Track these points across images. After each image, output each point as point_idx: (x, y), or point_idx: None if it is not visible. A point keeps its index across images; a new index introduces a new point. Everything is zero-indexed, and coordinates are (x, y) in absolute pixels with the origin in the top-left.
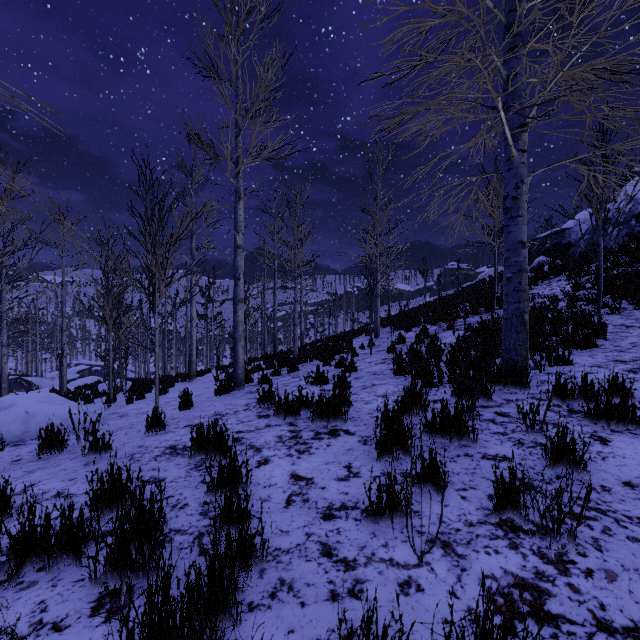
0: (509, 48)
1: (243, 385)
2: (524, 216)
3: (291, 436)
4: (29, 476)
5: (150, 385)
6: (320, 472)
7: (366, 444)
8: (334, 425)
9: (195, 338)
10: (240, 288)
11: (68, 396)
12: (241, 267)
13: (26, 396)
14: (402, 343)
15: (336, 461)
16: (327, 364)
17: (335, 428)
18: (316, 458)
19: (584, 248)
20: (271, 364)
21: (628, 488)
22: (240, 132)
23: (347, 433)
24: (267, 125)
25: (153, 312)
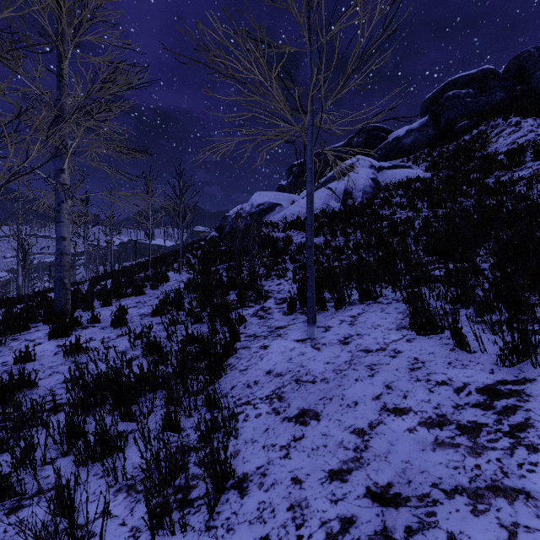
0: (55, 121)
1: None
2: (65, 222)
3: None
4: None
5: None
6: None
7: None
8: None
9: None
10: None
11: None
12: None
13: None
14: None
15: None
16: None
17: None
18: None
19: (228, 230)
20: None
21: (0, 364)
22: None
23: None
24: None
25: None
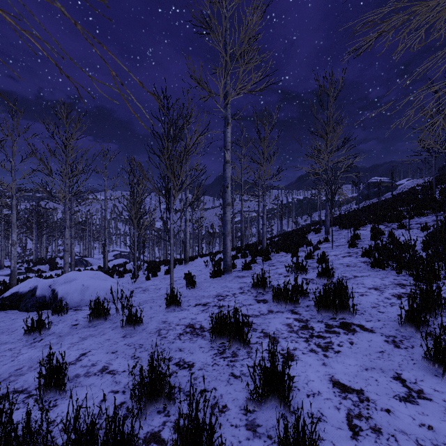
0: None
1: (230, 270)
2: None
3: (301, 326)
4: (82, 343)
5: (159, 266)
6: (366, 382)
7: (399, 347)
8: (341, 317)
9: (188, 234)
10: (228, 194)
11: (108, 272)
12: (229, 178)
13: (83, 273)
14: (357, 239)
15: (376, 367)
16: (295, 255)
17: (345, 321)
18: (347, 359)
19: None
20: (245, 254)
21: None
22: (228, 72)
23: (363, 329)
24: (250, 63)
25: (168, 212)
